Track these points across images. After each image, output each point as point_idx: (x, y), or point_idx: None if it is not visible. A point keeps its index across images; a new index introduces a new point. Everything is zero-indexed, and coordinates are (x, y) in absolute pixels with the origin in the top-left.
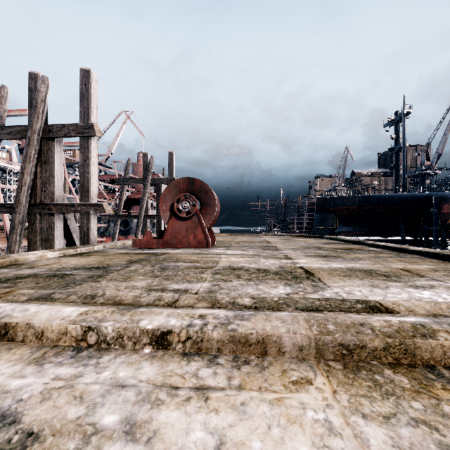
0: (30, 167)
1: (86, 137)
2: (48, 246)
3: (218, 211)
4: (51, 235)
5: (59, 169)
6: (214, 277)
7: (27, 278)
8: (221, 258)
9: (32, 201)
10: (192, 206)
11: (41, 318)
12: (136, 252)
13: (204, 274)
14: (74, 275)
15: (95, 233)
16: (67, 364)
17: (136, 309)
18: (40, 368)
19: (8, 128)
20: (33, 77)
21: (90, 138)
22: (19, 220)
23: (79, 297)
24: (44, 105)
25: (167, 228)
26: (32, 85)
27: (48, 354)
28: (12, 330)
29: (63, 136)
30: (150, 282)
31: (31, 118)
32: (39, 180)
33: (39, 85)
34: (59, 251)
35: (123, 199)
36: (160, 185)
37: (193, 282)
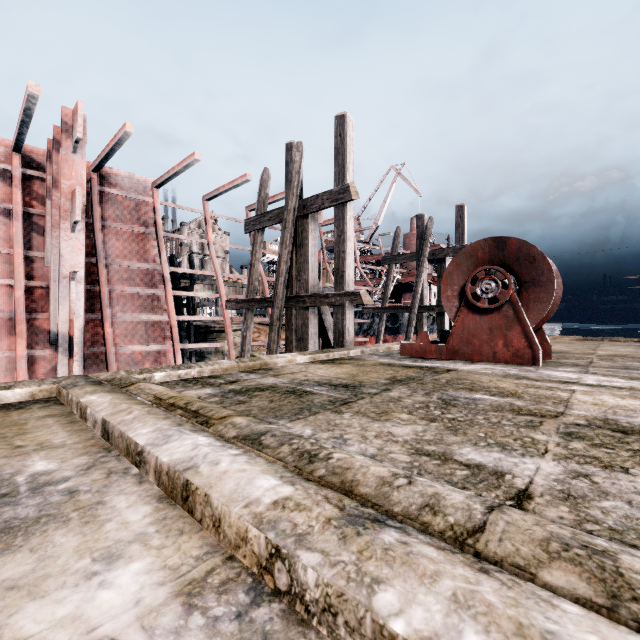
0: (286, 254)
1: (340, 205)
2: (303, 347)
3: (557, 294)
4: (305, 334)
5: (313, 252)
6: (569, 446)
7: (265, 392)
8: (573, 393)
9: (288, 293)
10: (500, 288)
11: (223, 490)
12: (404, 364)
13: (539, 432)
14: (313, 395)
15: (351, 332)
16: (221, 638)
17: (376, 526)
18: (182, 622)
19: (269, 213)
20: (289, 148)
21: (345, 204)
22: (277, 316)
23: (293, 452)
24: (299, 177)
25: (454, 327)
26: (288, 158)
27: (211, 579)
28: (191, 497)
29: (317, 210)
30: (419, 430)
31: (287, 196)
32: (294, 268)
33: (293, 155)
34: (309, 355)
35: (390, 285)
36: (443, 260)
37: (512, 450)
